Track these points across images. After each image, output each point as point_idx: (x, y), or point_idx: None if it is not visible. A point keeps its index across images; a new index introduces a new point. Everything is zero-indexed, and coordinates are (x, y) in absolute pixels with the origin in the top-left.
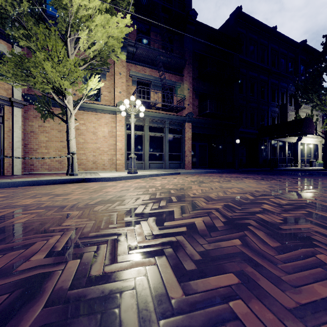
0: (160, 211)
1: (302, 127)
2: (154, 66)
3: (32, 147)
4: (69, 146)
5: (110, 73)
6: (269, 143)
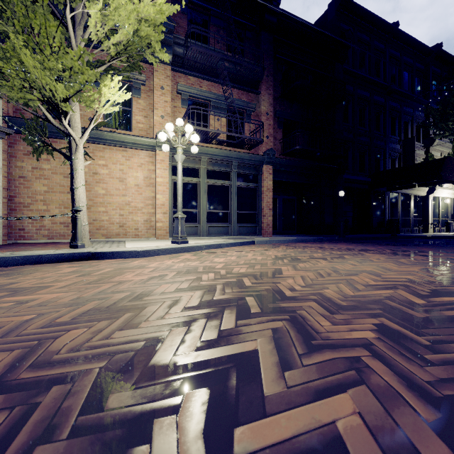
0: (221, 354)
1: (441, 171)
2: (214, 77)
3: (22, 202)
4: (74, 198)
5: (147, 87)
6: (387, 196)
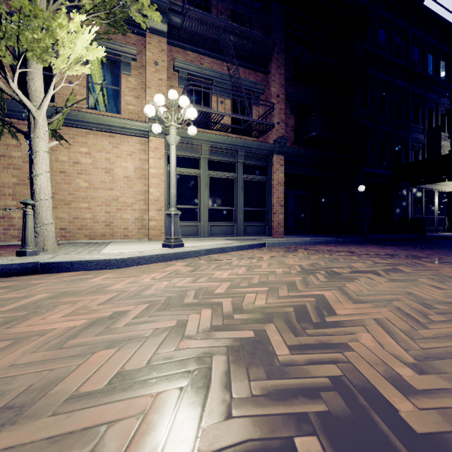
0: None
1: None
2: (217, 53)
3: None
4: (34, 189)
5: (138, 62)
6: (409, 192)
